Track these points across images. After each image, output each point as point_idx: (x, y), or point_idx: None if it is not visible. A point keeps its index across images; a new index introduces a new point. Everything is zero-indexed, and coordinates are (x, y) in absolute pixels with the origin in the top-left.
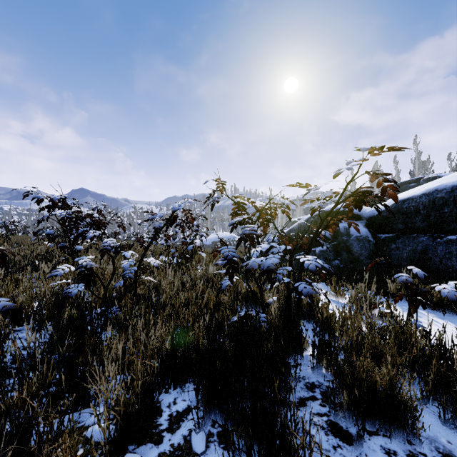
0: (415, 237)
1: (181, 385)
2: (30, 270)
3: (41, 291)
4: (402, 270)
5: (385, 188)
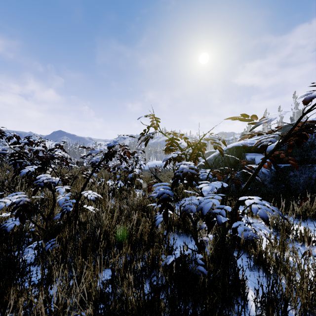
0: (310, 167)
1: None
2: None
3: None
4: (307, 195)
5: None
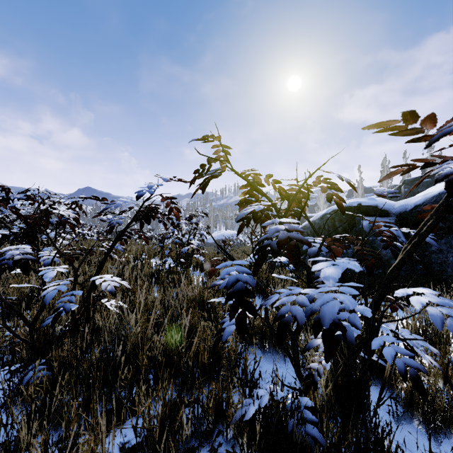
0: None
1: None
2: None
3: None
4: None
5: None
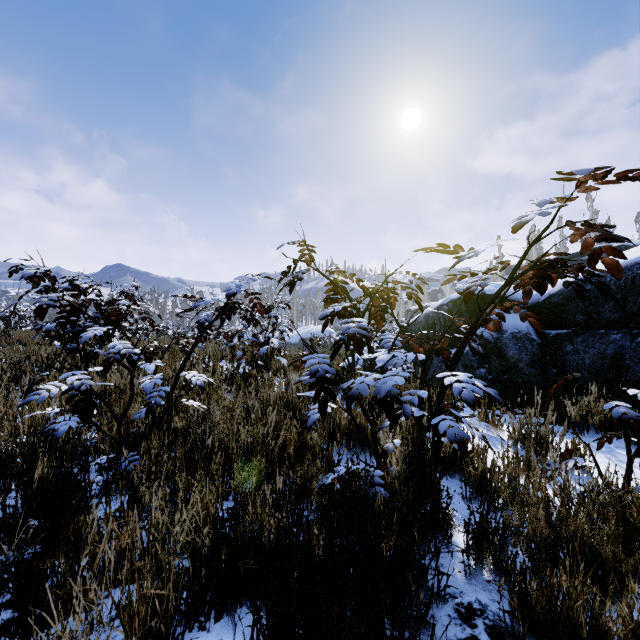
0: (603, 334)
1: (229, 612)
2: (14, 387)
3: (12, 426)
4: (589, 386)
5: (599, 252)
